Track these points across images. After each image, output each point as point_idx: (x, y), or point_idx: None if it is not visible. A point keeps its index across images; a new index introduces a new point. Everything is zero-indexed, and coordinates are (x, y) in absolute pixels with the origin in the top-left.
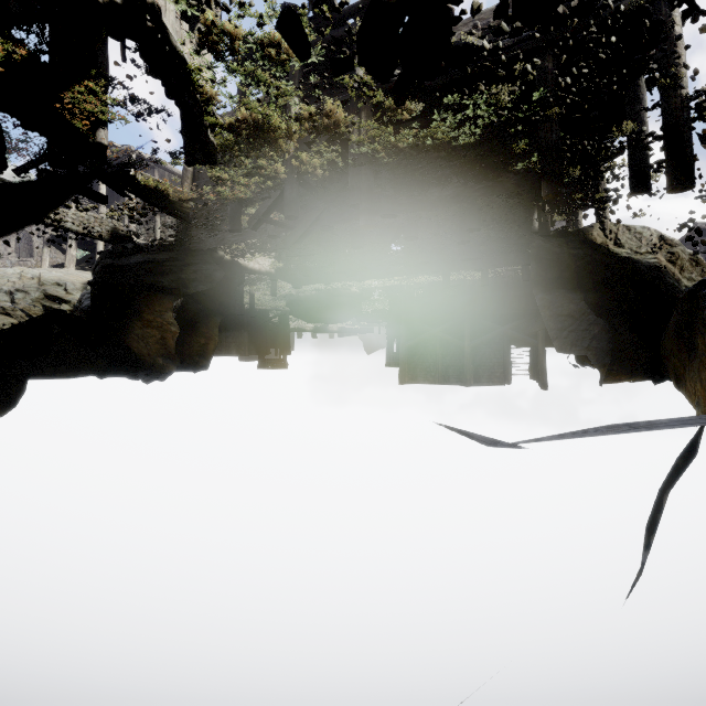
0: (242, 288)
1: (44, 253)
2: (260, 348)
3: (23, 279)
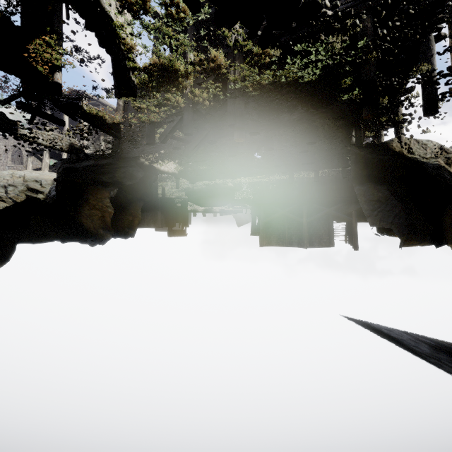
0: (156, 183)
1: (28, 161)
2: (169, 222)
3: (13, 178)
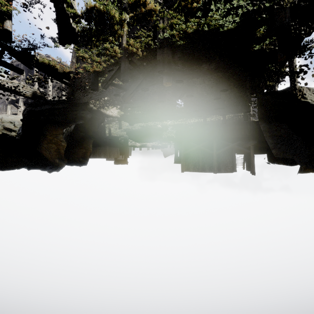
0: (104, 125)
1: (8, 108)
2: (115, 154)
3: None
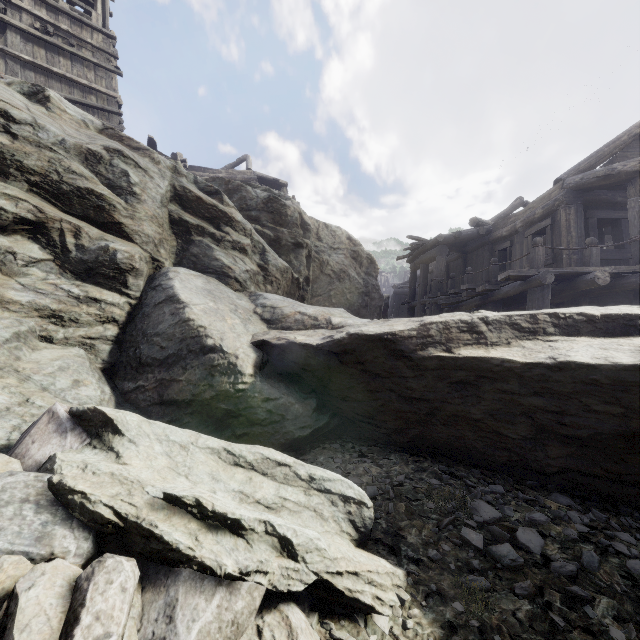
0: None
1: None
2: None
3: None
